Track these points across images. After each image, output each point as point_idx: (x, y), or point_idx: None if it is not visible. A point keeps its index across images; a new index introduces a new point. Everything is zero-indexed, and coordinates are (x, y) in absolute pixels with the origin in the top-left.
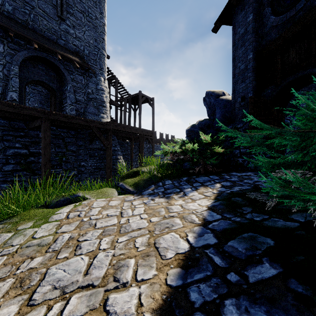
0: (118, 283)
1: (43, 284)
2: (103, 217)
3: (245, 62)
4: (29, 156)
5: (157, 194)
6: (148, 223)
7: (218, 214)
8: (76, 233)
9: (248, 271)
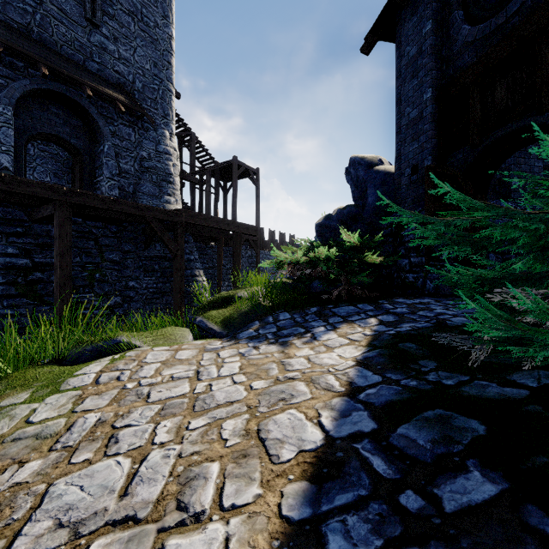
0: (185, 513)
1: (38, 516)
2: (163, 382)
3: (419, 106)
4: (33, 270)
5: (264, 337)
6: (247, 392)
7: (376, 373)
8: (111, 412)
9: (441, 488)
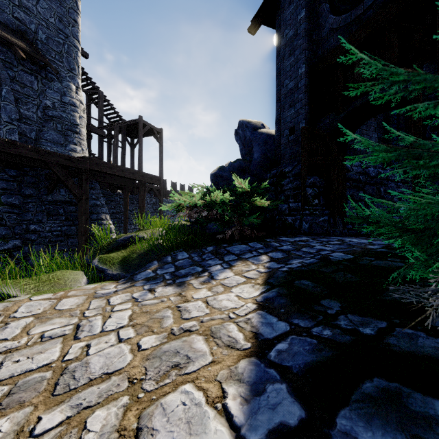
0: None
1: None
2: (28, 345)
3: (295, 79)
4: None
5: (161, 278)
6: (133, 356)
7: (282, 318)
8: None
9: None
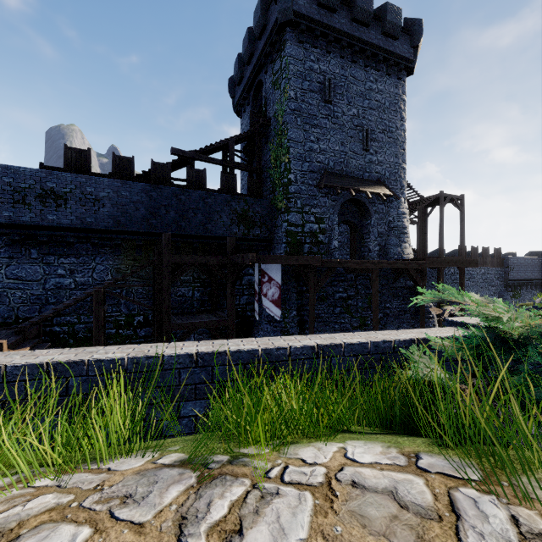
0: None
1: None
2: None
3: None
4: (347, 299)
5: None
6: None
7: None
8: None
9: None
